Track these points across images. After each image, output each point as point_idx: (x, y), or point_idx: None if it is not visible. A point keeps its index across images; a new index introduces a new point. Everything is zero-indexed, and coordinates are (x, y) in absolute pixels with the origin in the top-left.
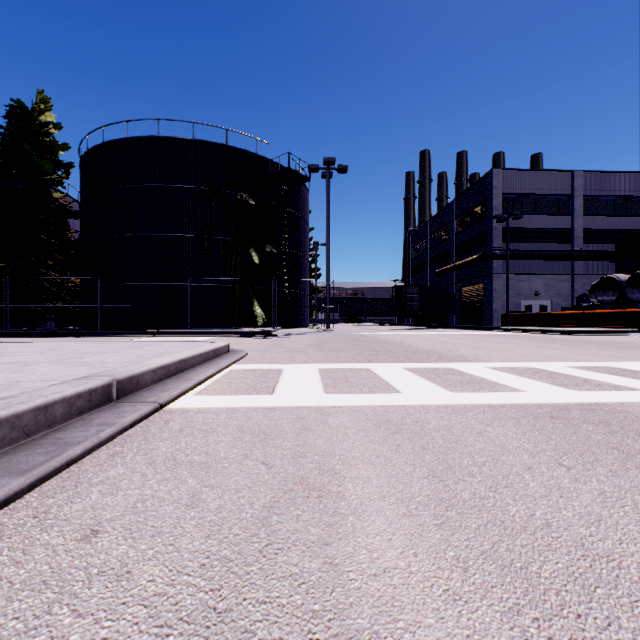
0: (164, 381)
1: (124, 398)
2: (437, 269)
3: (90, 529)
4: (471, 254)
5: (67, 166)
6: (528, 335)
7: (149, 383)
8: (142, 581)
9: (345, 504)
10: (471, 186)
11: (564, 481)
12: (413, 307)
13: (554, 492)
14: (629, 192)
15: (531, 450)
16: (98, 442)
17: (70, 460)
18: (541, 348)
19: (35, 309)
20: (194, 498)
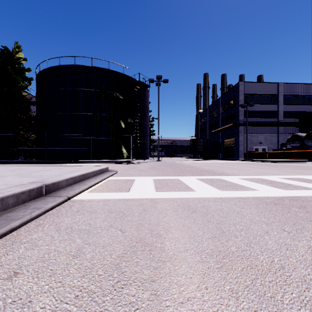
0: (73, 185)
1: (50, 194)
2: (212, 131)
3: (13, 271)
4: (228, 123)
5: (29, 79)
6: (257, 163)
7: (64, 186)
8: (37, 308)
9: (165, 255)
10: (228, 90)
11: (287, 240)
12: (200, 149)
13: (283, 247)
14: (305, 93)
15: (266, 222)
16: (30, 218)
17: (12, 229)
18: (264, 169)
19: (13, 150)
20: (78, 251)
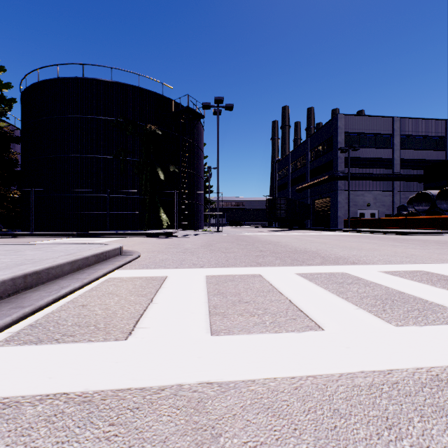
0: None
1: None
2: (297, 187)
3: None
4: (321, 176)
5: (10, 101)
6: (370, 235)
7: None
8: None
9: None
10: (321, 127)
11: None
12: (281, 214)
13: None
14: (431, 133)
15: None
16: None
17: None
18: (398, 247)
19: None
20: None
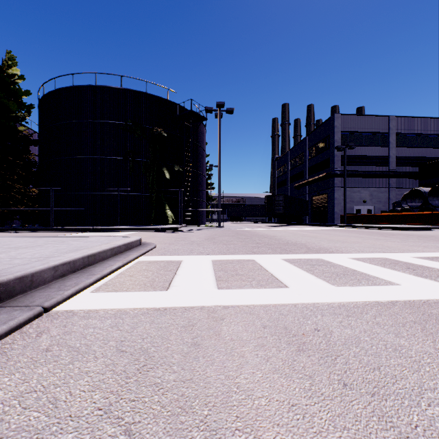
0: (68, 276)
1: (10, 300)
2: (295, 184)
3: None
4: (319, 173)
5: (29, 107)
6: (362, 230)
7: (48, 280)
8: None
9: None
10: (319, 126)
11: None
12: (279, 210)
13: None
14: (427, 131)
15: None
16: None
17: None
18: (380, 240)
19: (3, 211)
20: None
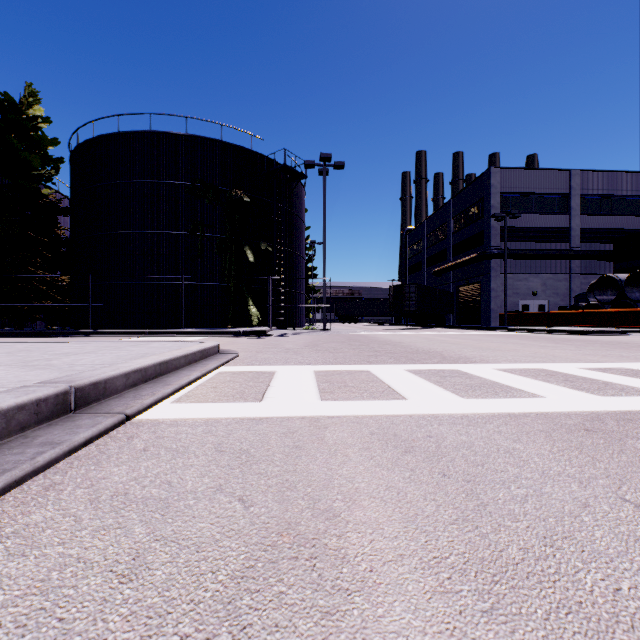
0: (140, 386)
1: (86, 408)
2: (434, 268)
3: None
4: (468, 253)
5: (57, 161)
6: (528, 335)
7: (120, 389)
8: None
9: (348, 571)
10: (468, 185)
11: (639, 527)
12: (411, 306)
13: (633, 546)
14: (626, 191)
15: (578, 477)
16: (32, 469)
17: None
18: (546, 348)
19: (22, 308)
20: (136, 561)
